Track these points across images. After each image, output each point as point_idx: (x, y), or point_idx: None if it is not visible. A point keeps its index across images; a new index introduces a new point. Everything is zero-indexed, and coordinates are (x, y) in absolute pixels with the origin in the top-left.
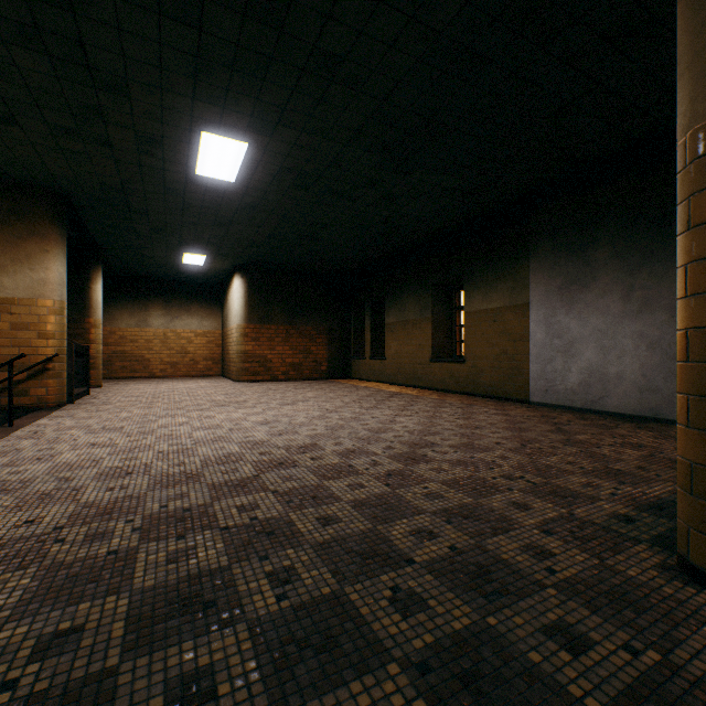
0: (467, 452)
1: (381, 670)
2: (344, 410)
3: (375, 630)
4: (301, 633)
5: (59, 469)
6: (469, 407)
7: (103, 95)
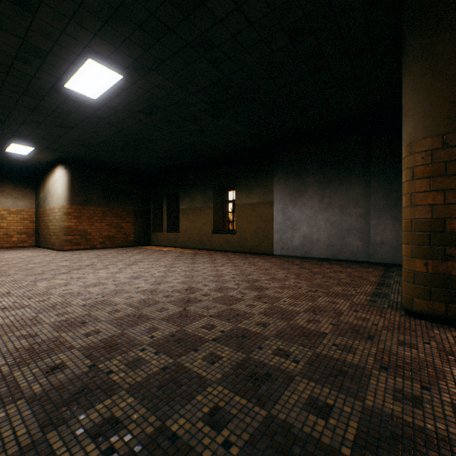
0: (279, 282)
1: (371, 374)
2: (178, 266)
3: (350, 362)
4: (326, 372)
5: (4, 330)
6: (247, 259)
7: (6, 4)
